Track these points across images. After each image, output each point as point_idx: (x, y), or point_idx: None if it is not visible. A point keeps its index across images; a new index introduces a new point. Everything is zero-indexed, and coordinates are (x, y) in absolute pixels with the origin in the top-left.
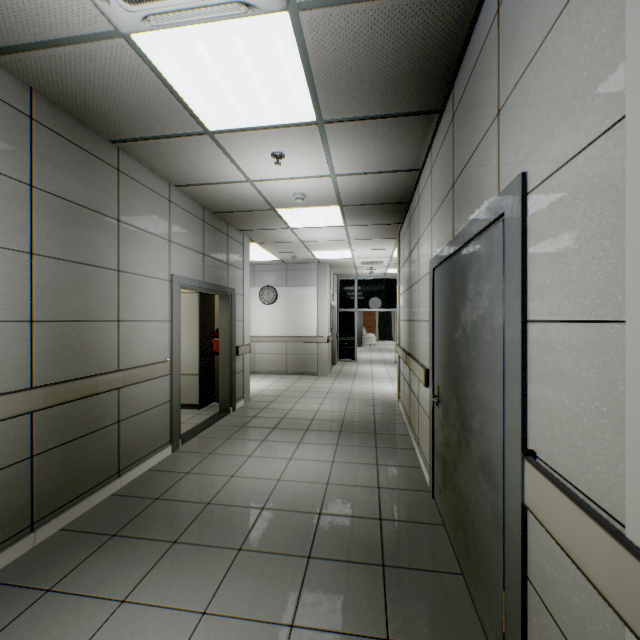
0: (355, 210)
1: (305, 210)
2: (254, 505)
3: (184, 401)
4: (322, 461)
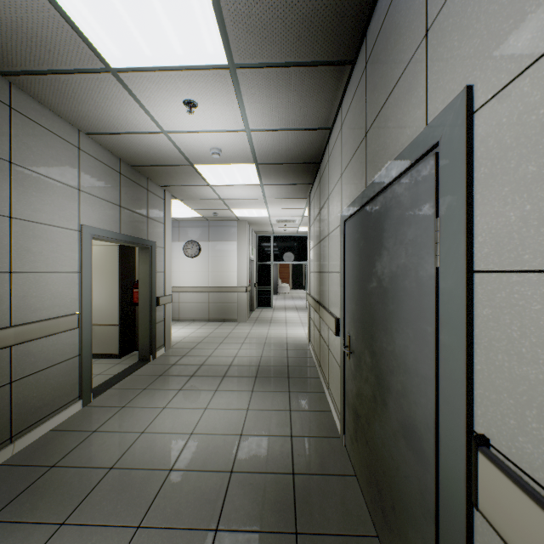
0: (270, 169)
1: (223, 167)
2: (162, 466)
3: (104, 351)
4: (237, 409)
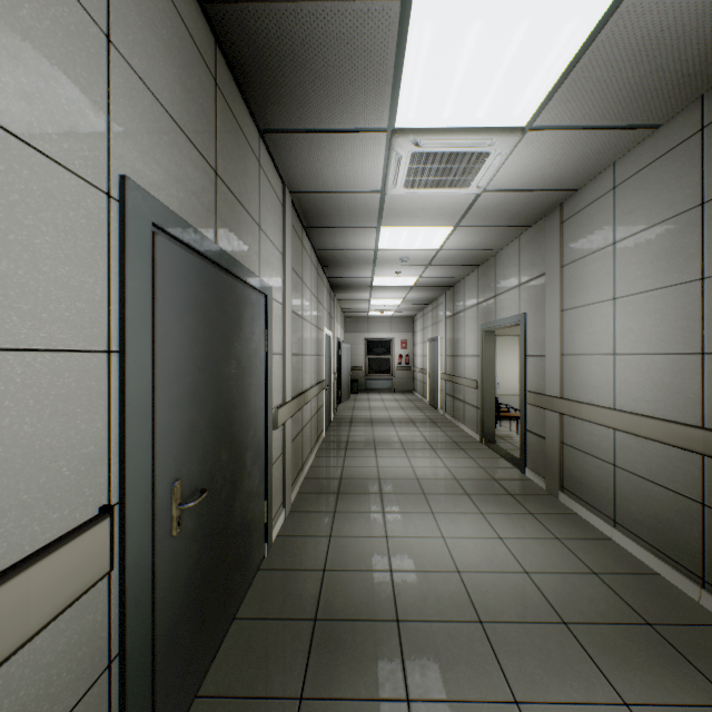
0: None
1: None
2: (539, 707)
3: None
4: None
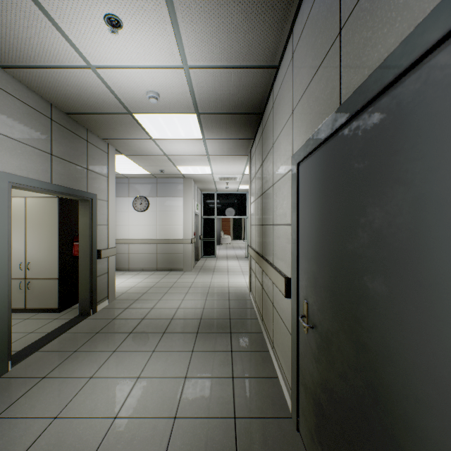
0: (212, 120)
1: (163, 117)
2: None
3: (42, 305)
4: (173, 378)
